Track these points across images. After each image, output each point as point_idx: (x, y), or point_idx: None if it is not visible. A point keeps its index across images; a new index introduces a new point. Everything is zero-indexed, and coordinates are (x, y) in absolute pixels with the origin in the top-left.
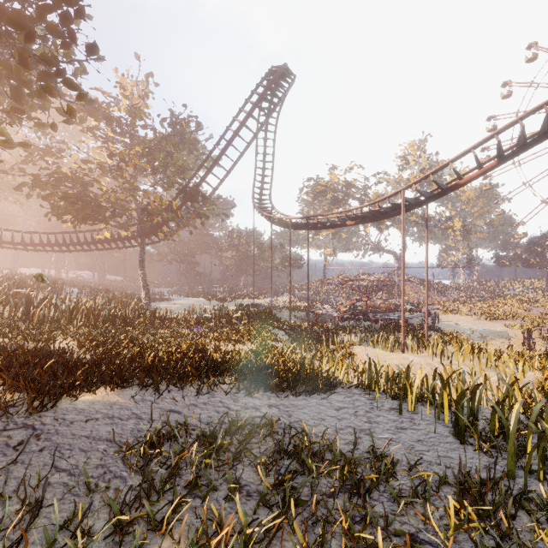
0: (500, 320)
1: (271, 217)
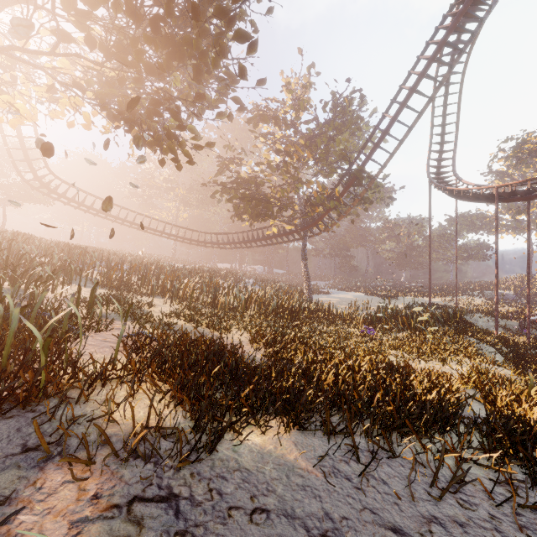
0: None
1: (458, 191)
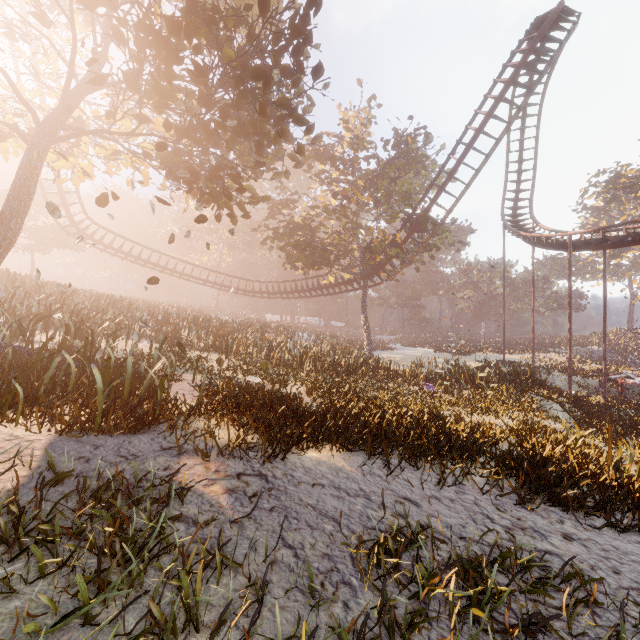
0: None
1: (533, 237)
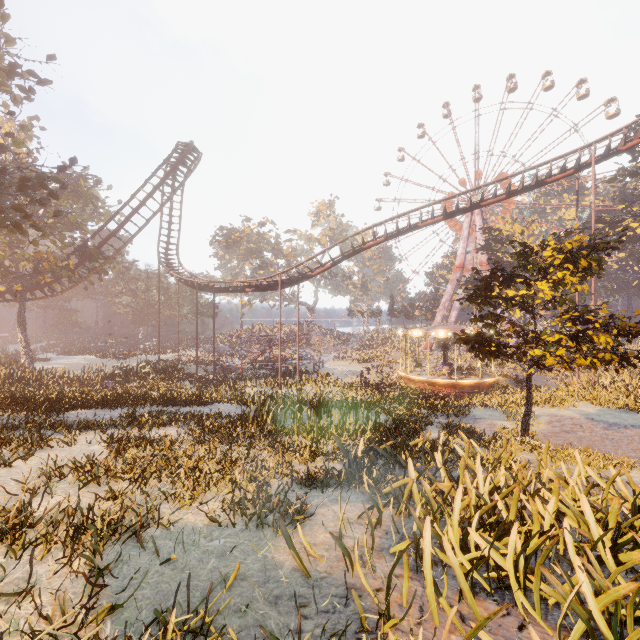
0: (367, 363)
1: (179, 275)
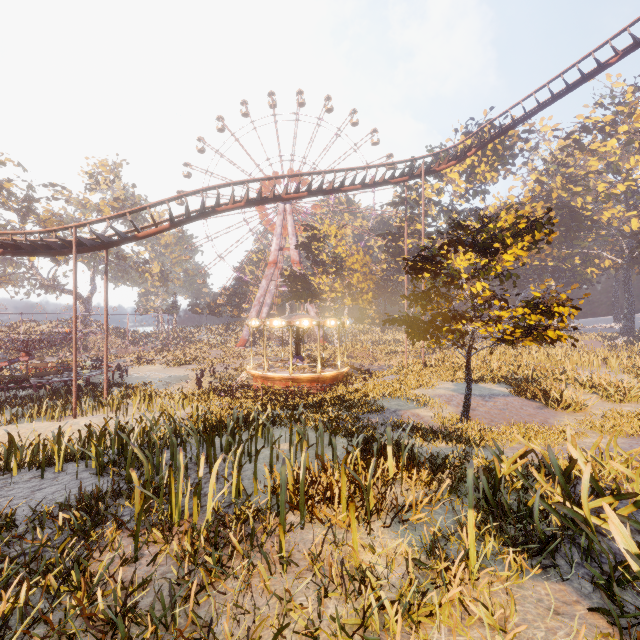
0: (186, 365)
1: None
